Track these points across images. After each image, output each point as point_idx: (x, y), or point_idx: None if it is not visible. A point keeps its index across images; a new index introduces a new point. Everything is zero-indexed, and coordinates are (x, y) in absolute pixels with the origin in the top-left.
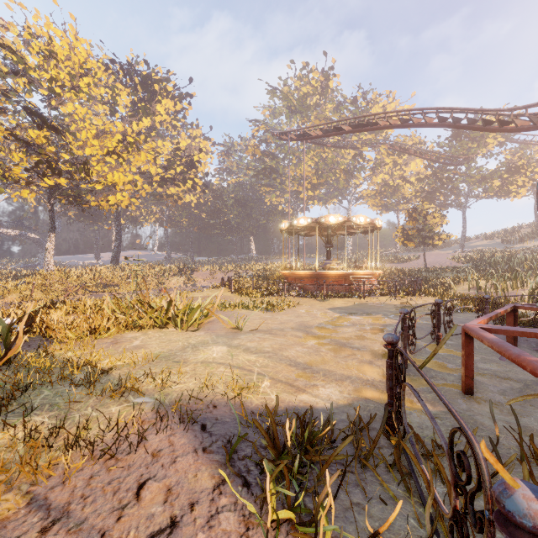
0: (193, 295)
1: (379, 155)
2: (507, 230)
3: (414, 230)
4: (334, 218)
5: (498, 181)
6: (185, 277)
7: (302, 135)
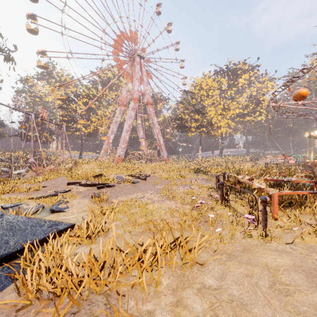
0: None
1: None
2: None
3: None
4: None
5: None
6: (253, 163)
7: None
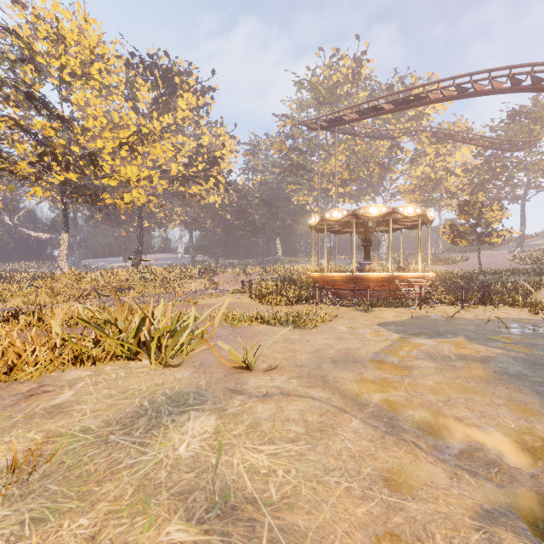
0: (206, 301)
1: (419, 145)
2: None
3: (467, 226)
4: (375, 209)
5: None
6: (206, 280)
7: (333, 121)
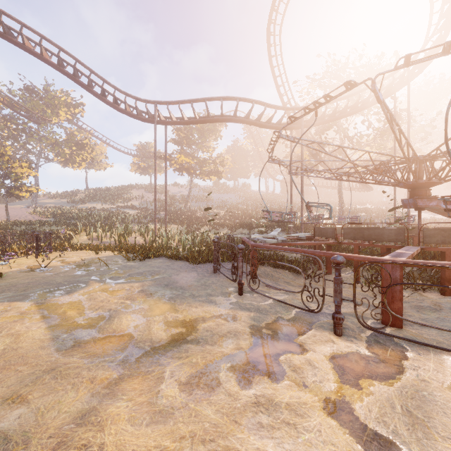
0: None
1: None
2: (68, 193)
3: None
4: None
5: (68, 151)
6: None
7: None
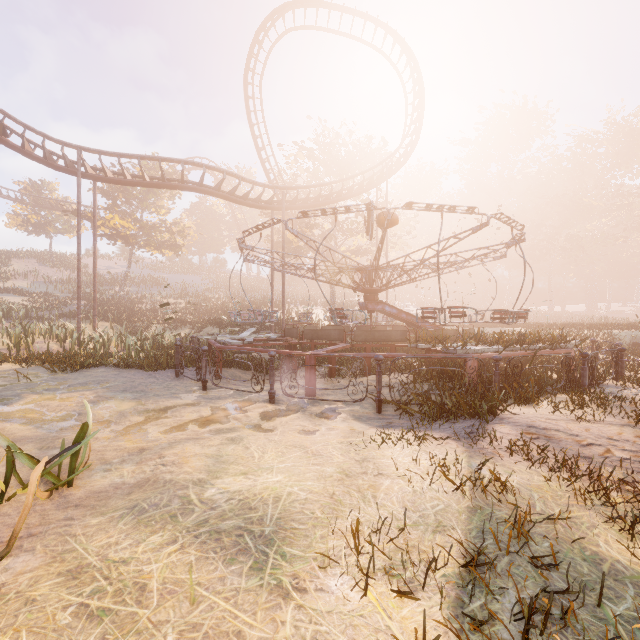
0: None
1: None
2: None
3: None
4: None
5: None
6: None
7: None
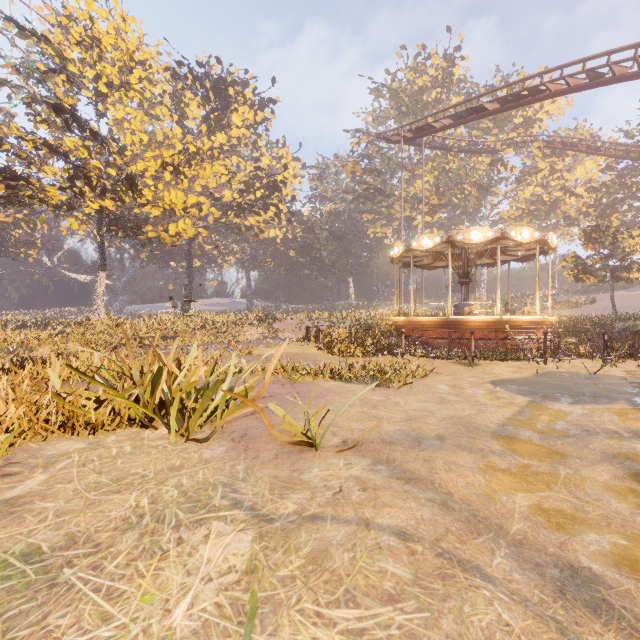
0: (262, 351)
1: (529, 159)
2: None
3: (597, 258)
4: (478, 234)
5: None
6: (264, 328)
7: (420, 130)
